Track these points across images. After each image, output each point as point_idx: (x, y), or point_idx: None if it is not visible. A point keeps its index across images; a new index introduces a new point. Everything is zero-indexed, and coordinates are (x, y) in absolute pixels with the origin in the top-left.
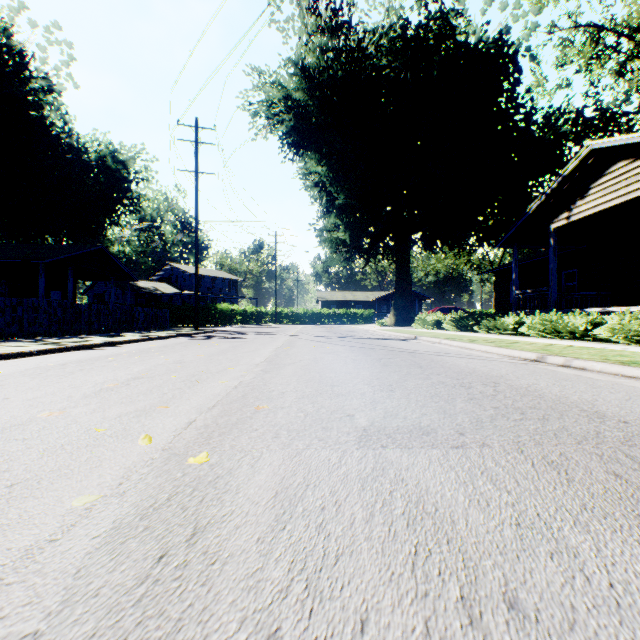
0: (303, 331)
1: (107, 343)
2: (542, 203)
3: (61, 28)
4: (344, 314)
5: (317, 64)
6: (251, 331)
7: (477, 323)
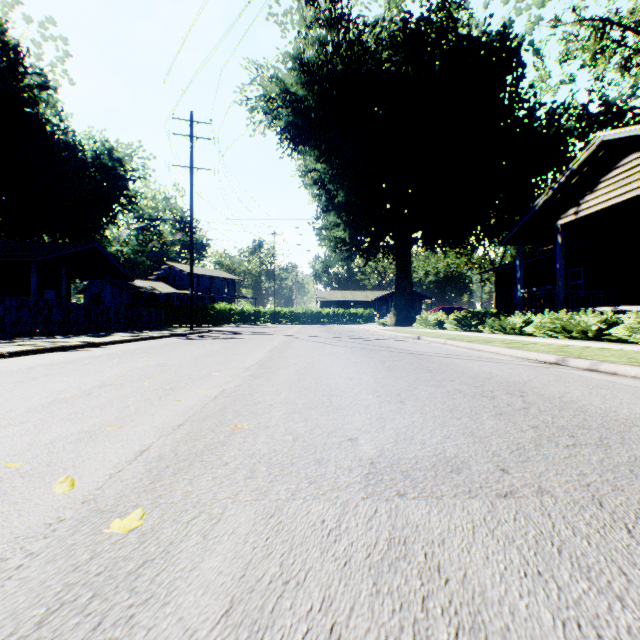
0: (301, 331)
1: (91, 344)
2: (549, 198)
3: (56, 23)
4: (344, 314)
5: (316, 58)
6: (248, 331)
7: (481, 323)
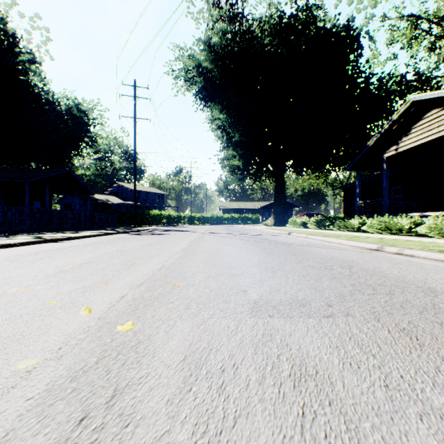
0: (210, 229)
1: (71, 237)
2: (378, 139)
3: (41, 18)
4: (238, 218)
5: (220, 43)
6: (173, 229)
7: (332, 224)
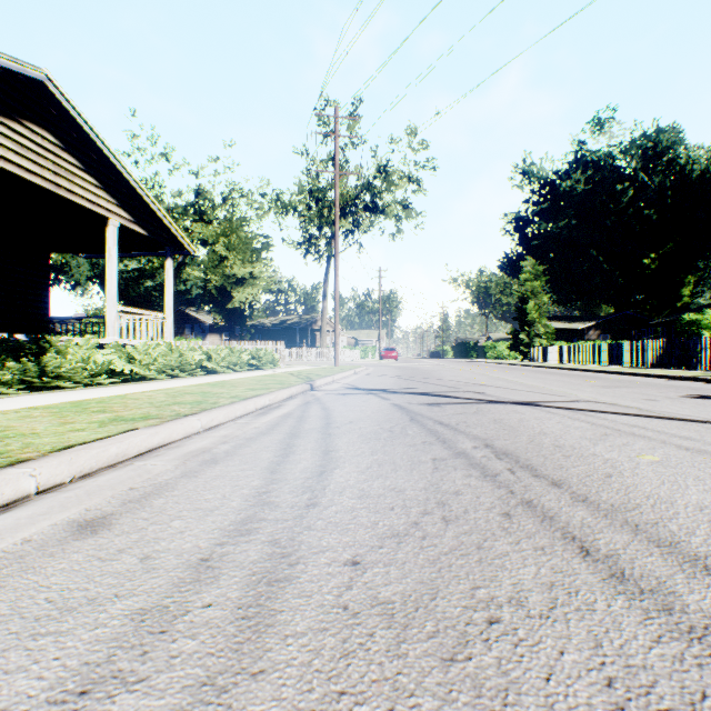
0: None
1: None
2: None
3: None
4: None
5: None
6: None
7: None
